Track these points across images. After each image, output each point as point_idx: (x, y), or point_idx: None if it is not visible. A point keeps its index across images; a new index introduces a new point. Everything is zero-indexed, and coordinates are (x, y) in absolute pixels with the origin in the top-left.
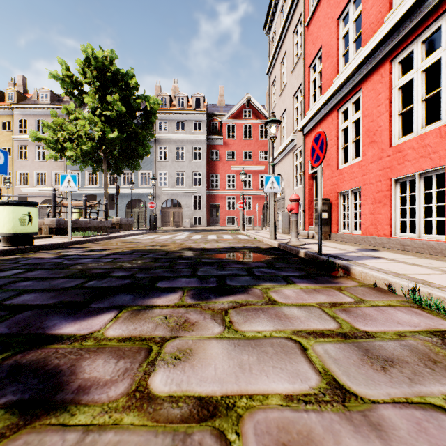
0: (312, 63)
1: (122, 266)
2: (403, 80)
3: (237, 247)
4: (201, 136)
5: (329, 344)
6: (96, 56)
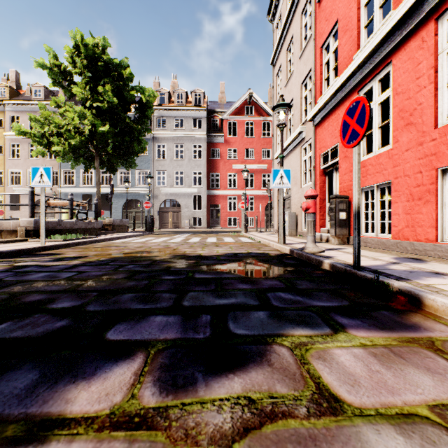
0: (325, 42)
1: (78, 287)
2: None
3: (241, 253)
4: (201, 134)
5: None
6: (86, 44)
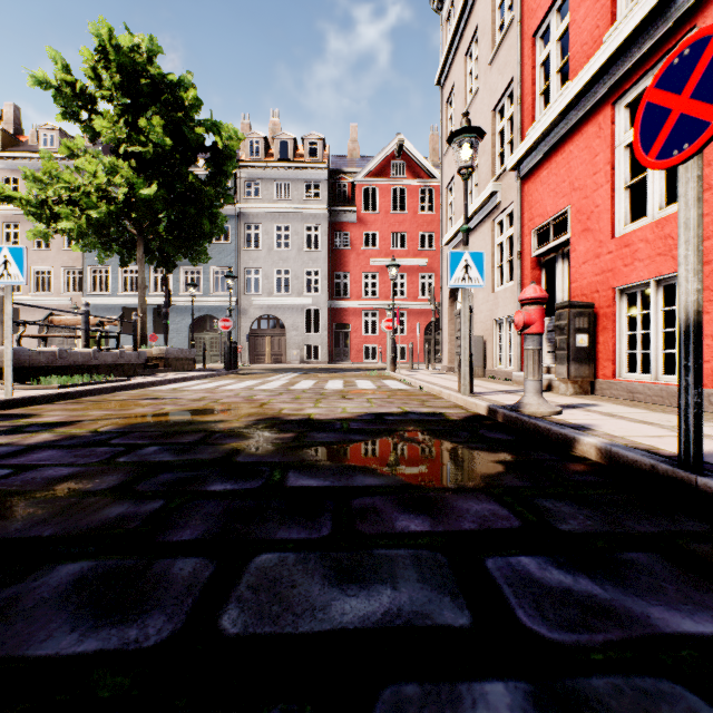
0: (541, 25)
1: None
2: None
3: (390, 414)
4: (319, 208)
5: None
6: (119, 45)
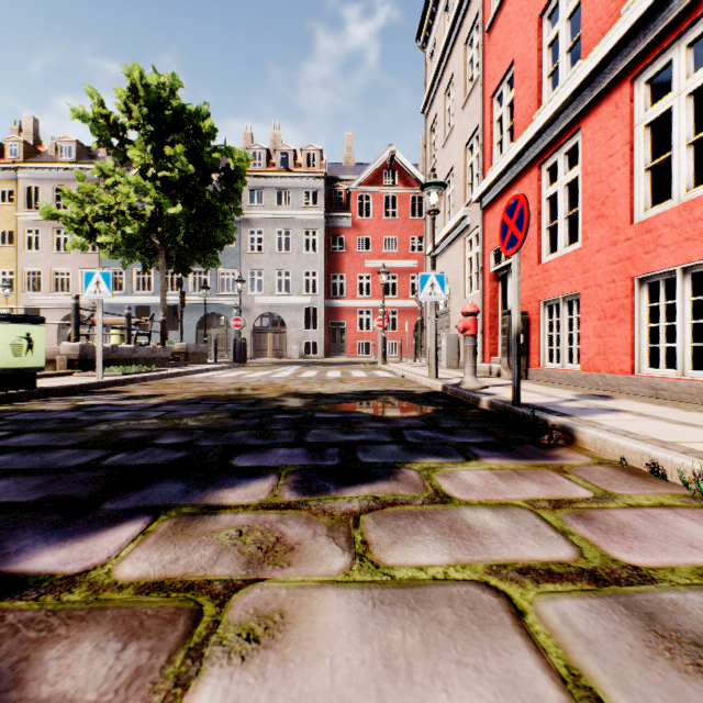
0: (497, 90)
1: (177, 426)
2: (653, 111)
3: (375, 391)
4: (317, 214)
5: (569, 600)
6: (147, 83)
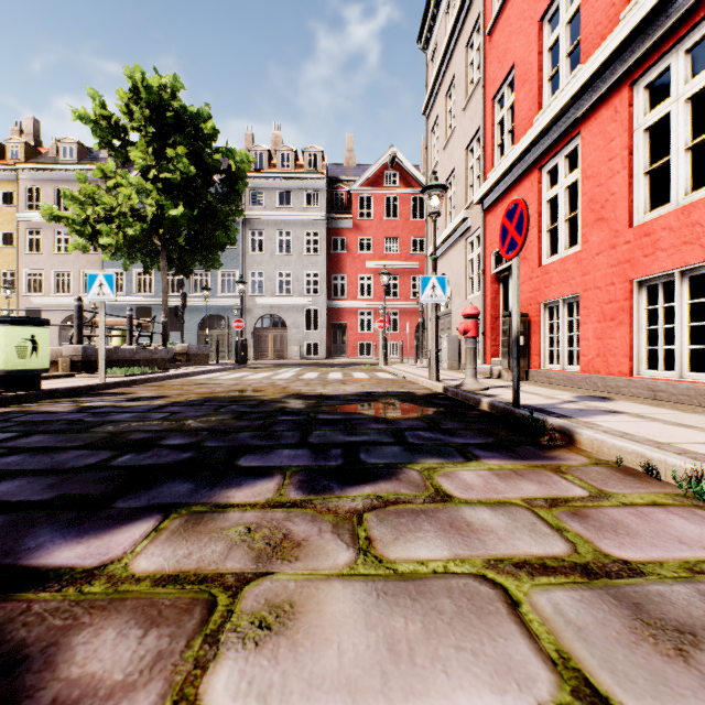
0: (497, 93)
1: (182, 427)
2: (652, 116)
3: (377, 392)
4: (318, 215)
5: (561, 591)
6: (149, 85)
